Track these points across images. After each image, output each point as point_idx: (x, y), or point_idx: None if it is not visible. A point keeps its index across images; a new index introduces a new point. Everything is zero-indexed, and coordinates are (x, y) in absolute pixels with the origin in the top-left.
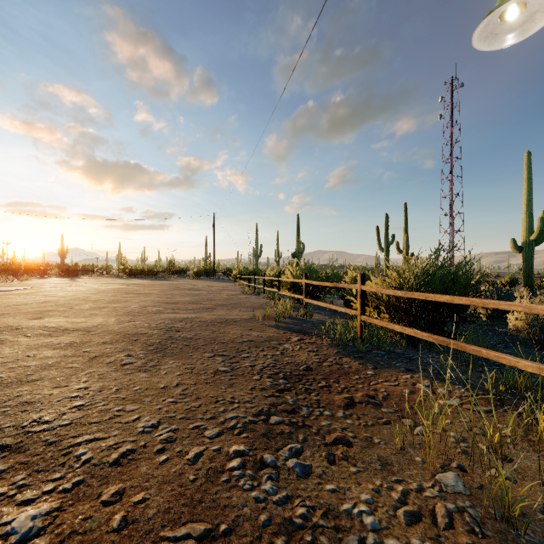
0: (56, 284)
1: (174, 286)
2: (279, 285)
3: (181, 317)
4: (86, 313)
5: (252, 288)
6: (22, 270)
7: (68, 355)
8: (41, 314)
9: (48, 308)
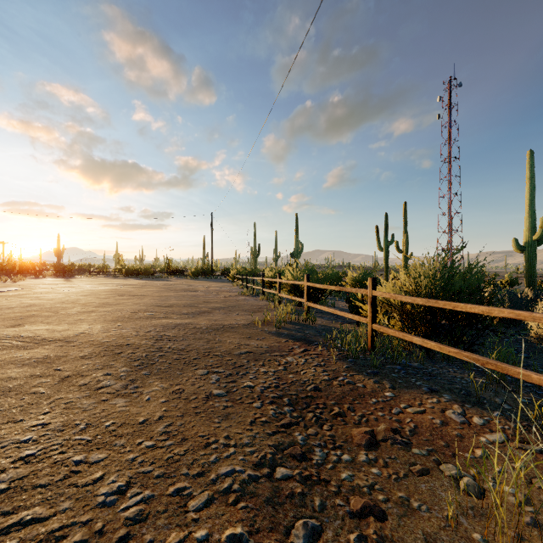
0: (49, 285)
1: (171, 286)
2: (278, 286)
3: (174, 323)
4: (71, 318)
5: (250, 289)
6: (16, 270)
7: (36, 375)
8: (21, 320)
9: (32, 313)
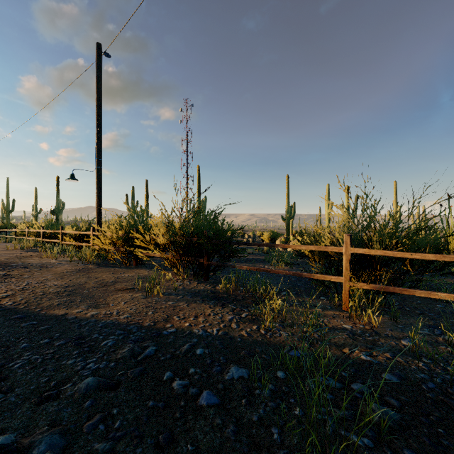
0: None
1: None
2: (27, 234)
3: None
4: None
5: (3, 239)
6: None
7: None
8: None
9: None
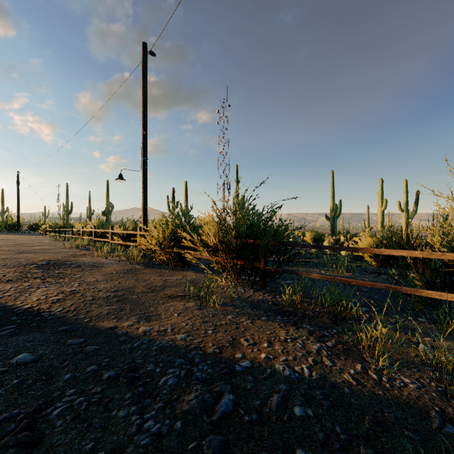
0: None
1: None
2: (82, 233)
3: (19, 248)
4: None
5: (62, 237)
6: None
7: None
8: None
9: None
